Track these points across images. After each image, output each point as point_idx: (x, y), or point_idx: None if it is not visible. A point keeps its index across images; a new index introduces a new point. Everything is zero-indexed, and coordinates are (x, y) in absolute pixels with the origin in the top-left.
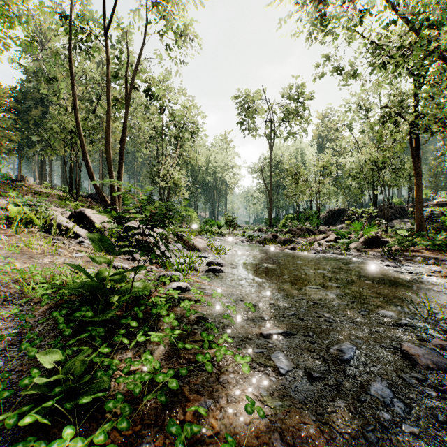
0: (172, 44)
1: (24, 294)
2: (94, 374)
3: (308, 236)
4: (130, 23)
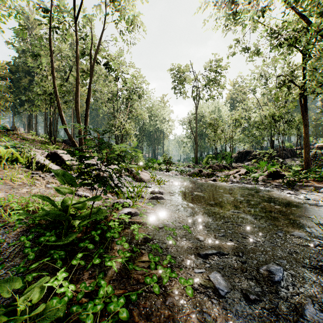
0: (124, 30)
1: (3, 219)
2: (50, 302)
3: (224, 170)
4: (93, 14)
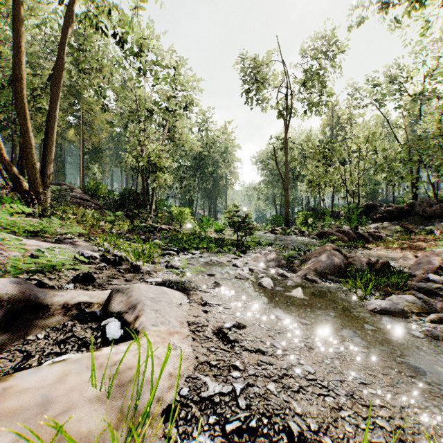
0: None
1: None
2: None
3: (362, 244)
4: None
